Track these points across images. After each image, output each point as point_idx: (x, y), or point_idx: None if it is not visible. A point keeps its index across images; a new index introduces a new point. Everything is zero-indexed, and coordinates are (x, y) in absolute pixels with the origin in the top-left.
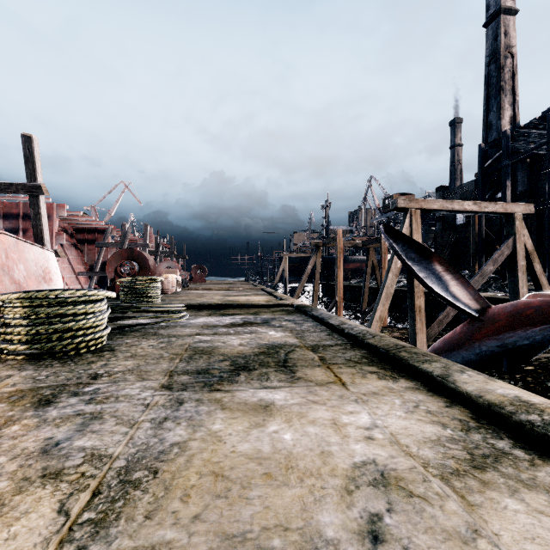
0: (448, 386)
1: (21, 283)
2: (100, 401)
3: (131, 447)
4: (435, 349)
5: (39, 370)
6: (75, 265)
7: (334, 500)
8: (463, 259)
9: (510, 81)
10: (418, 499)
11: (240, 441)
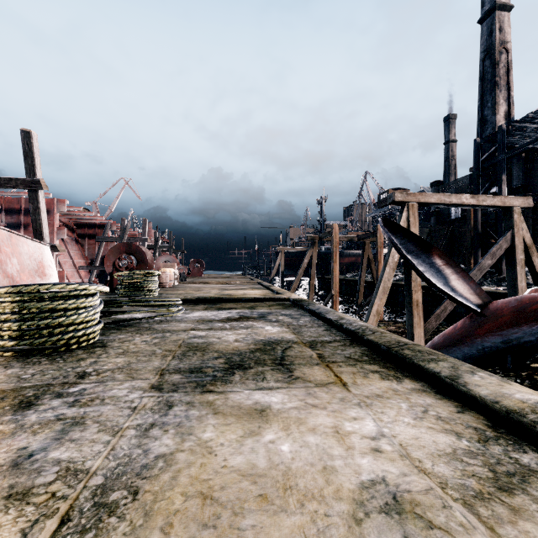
0: (458, 388)
1: (15, 277)
2: (84, 404)
3: (111, 460)
4: (434, 344)
5: (26, 368)
6: (75, 260)
7: (341, 532)
8: (458, 253)
9: (504, 76)
10: (440, 532)
11: (232, 453)
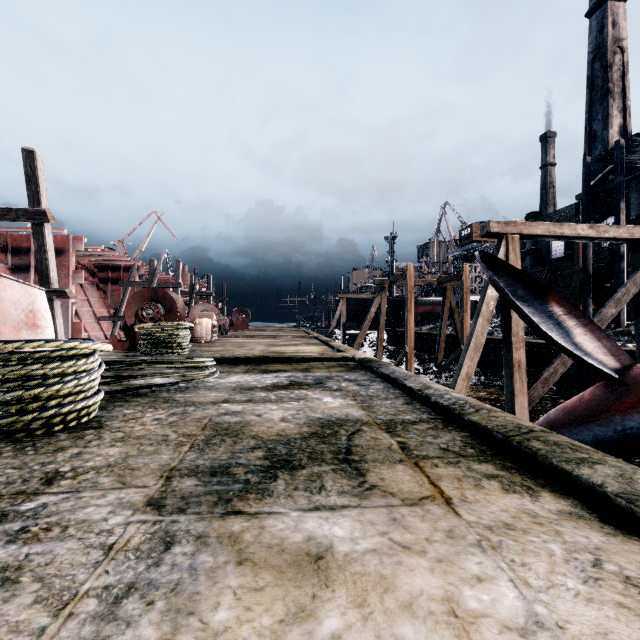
0: None
1: None
2: (32, 537)
3: None
4: (550, 421)
5: None
6: (96, 309)
7: None
8: None
9: (619, 82)
10: None
11: None
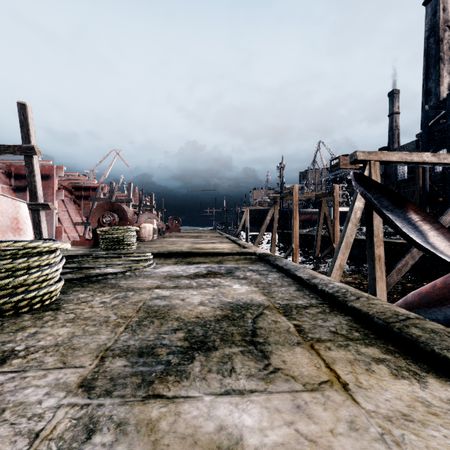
0: None
1: None
2: None
3: None
4: (408, 303)
5: None
6: (73, 217)
7: None
8: None
9: (448, 51)
10: None
11: None
